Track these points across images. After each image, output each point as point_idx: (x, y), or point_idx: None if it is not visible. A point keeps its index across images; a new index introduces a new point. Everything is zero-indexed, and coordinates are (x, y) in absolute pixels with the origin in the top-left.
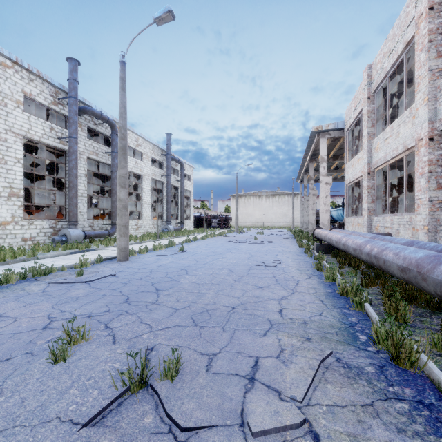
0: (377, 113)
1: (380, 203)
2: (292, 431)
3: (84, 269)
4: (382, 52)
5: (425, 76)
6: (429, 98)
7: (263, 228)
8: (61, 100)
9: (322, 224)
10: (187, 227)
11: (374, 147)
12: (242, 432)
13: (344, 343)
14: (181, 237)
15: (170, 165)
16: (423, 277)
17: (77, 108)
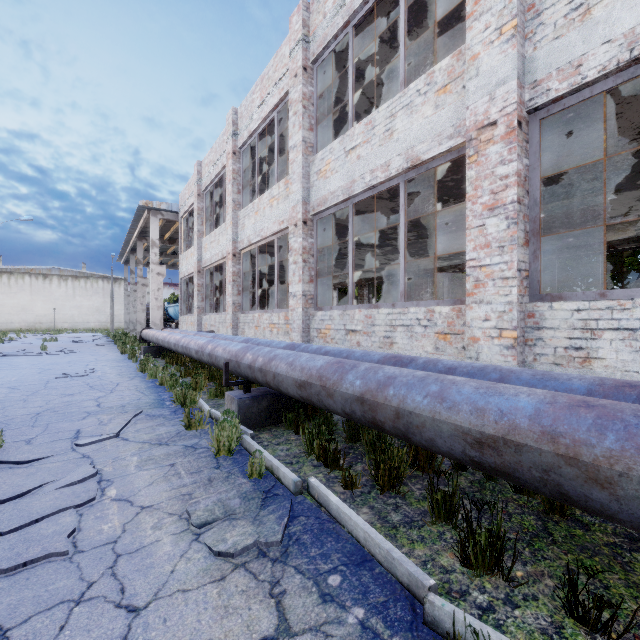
0: (207, 213)
1: (210, 302)
2: (111, 442)
3: None
4: (210, 158)
5: (231, 204)
6: (234, 223)
7: (55, 332)
8: None
9: (154, 323)
10: None
11: (204, 246)
12: (75, 451)
13: (155, 408)
14: None
15: None
16: (203, 354)
17: None
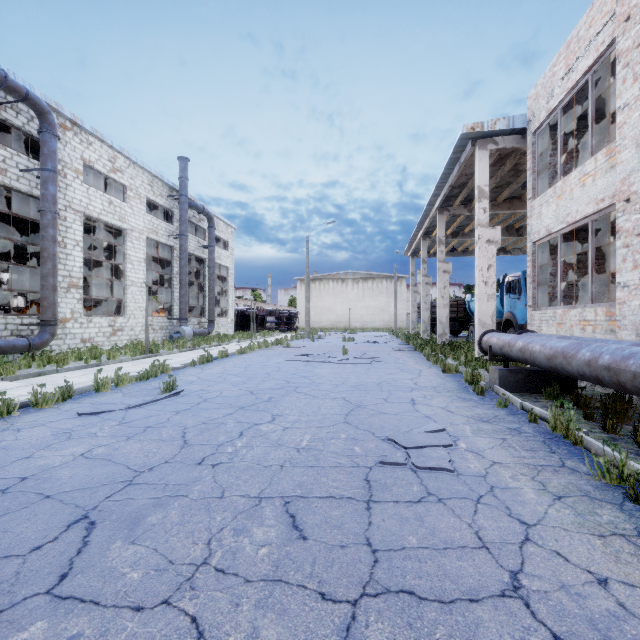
0: None
1: None
2: None
3: None
4: None
5: None
6: None
7: (350, 330)
8: None
9: (481, 322)
10: (222, 330)
11: None
12: None
13: None
14: (200, 350)
15: (187, 216)
16: None
17: None
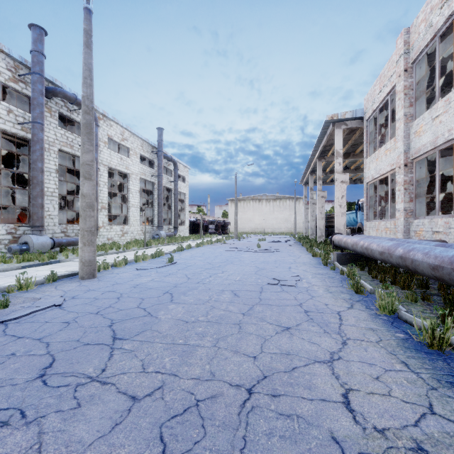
0: (417, 89)
1: (421, 202)
2: None
3: (21, 294)
4: (429, 5)
5: None
6: None
7: (264, 234)
8: (22, 77)
9: (338, 229)
10: (181, 233)
11: (414, 131)
12: None
13: None
14: (173, 245)
15: (162, 163)
16: None
17: (42, 87)
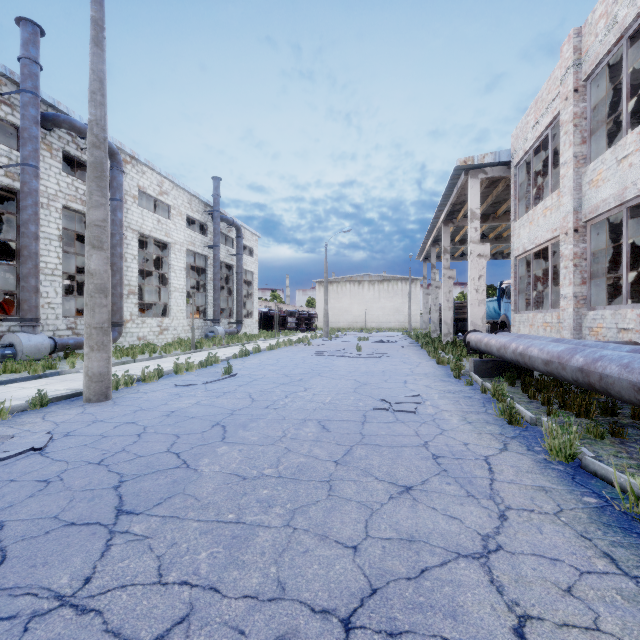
0: (592, 118)
1: (598, 285)
2: None
3: None
4: None
5: None
6: None
7: (366, 330)
8: (7, 97)
9: (473, 324)
10: (248, 329)
11: (589, 180)
12: None
13: None
14: (235, 347)
15: (219, 229)
16: None
17: (37, 111)
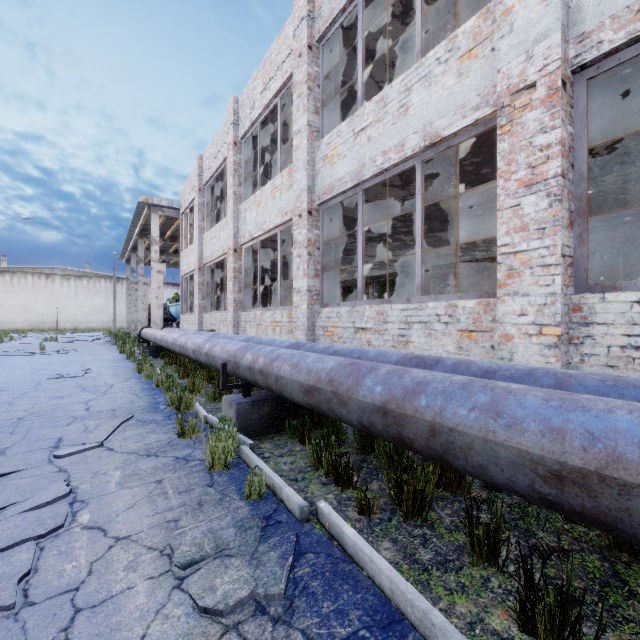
0: (208, 208)
1: (211, 300)
2: (94, 452)
3: None
4: (210, 151)
5: (232, 197)
6: (235, 217)
7: (57, 331)
8: None
9: (154, 322)
10: None
11: (205, 242)
12: (52, 464)
13: (147, 412)
14: None
15: None
16: (200, 354)
17: None
